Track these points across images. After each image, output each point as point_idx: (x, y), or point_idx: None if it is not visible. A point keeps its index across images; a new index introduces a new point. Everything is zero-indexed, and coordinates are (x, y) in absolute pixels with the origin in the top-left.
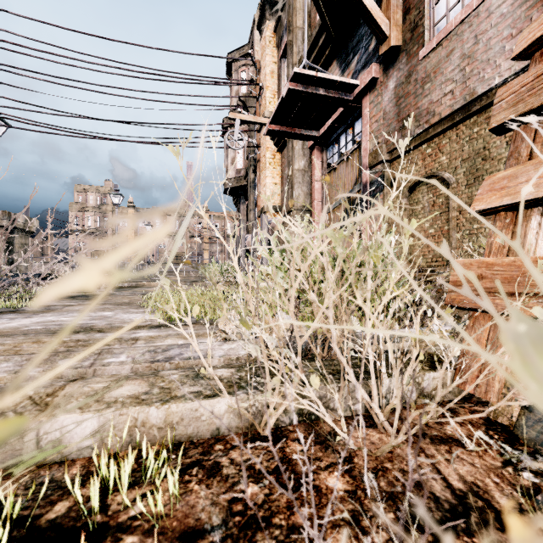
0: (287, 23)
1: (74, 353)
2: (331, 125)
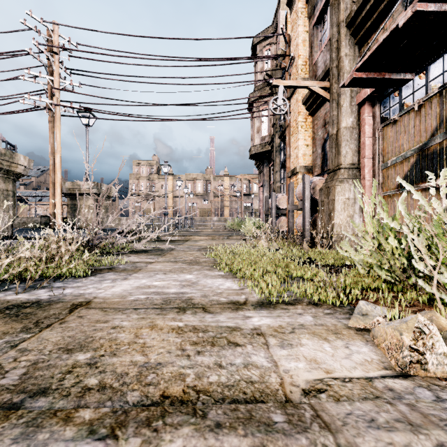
0: None
1: (291, 444)
2: None
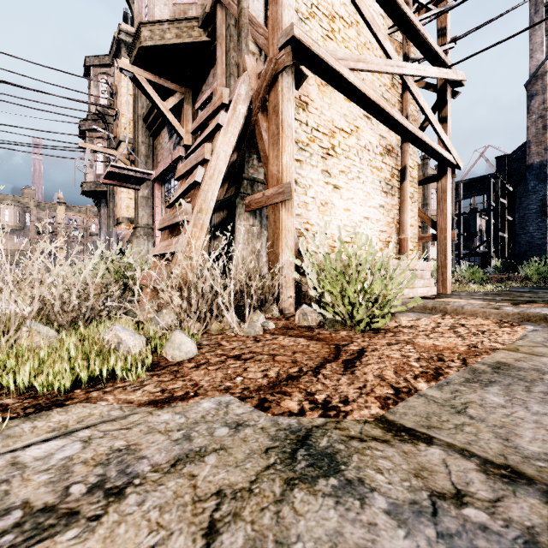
0: None
1: None
2: (163, 172)
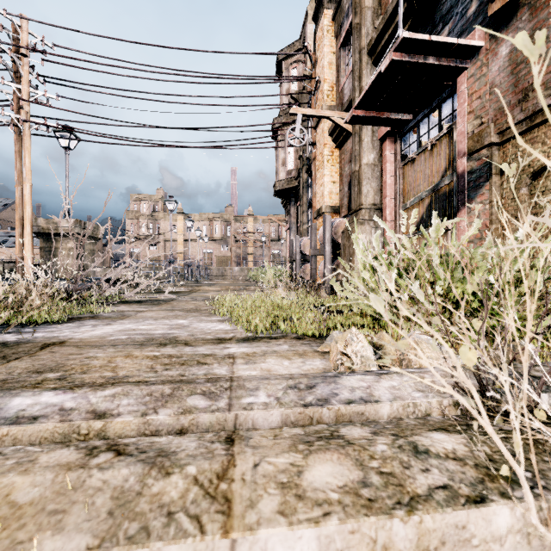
0: (352, 5)
1: (199, 386)
2: None
